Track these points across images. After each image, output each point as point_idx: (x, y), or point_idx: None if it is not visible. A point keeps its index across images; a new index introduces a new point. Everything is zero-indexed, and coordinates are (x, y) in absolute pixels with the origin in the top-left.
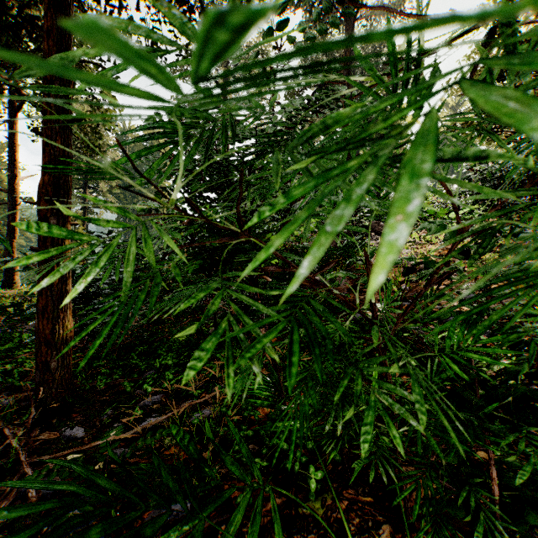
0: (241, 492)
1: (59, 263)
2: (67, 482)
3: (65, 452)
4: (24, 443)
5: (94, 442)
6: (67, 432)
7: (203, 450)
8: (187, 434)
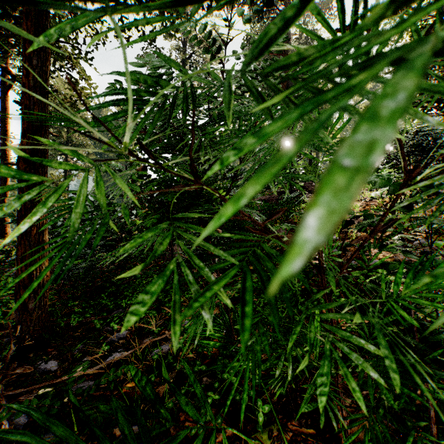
0: (195, 423)
1: None
2: (18, 435)
3: (38, 386)
4: (4, 376)
5: (64, 376)
6: (42, 366)
7: (161, 383)
8: (144, 375)
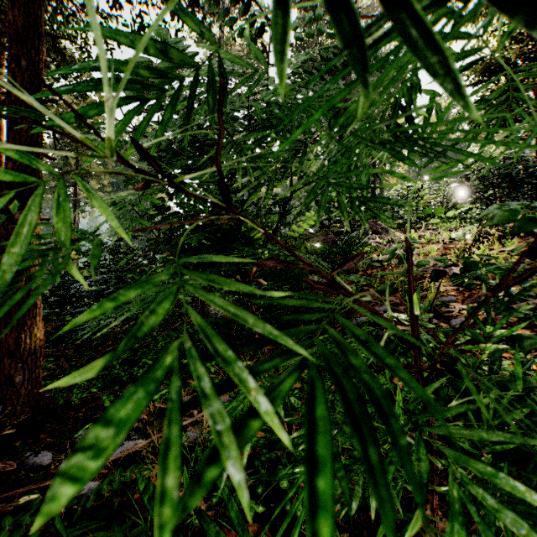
0: None
1: None
2: None
3: (21, 490)
4: None
5: None
6: (31, 459)
7: None
8: None
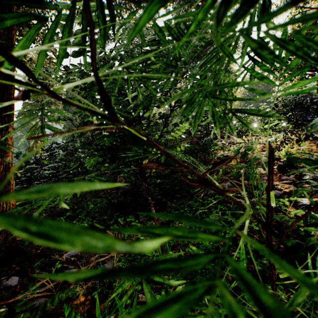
0: None
1: (3, 156)
2: None
3: None
4: None
5: (18, 296)
6: (5, 281)
7: (103, 300)
8: (77, 316)
